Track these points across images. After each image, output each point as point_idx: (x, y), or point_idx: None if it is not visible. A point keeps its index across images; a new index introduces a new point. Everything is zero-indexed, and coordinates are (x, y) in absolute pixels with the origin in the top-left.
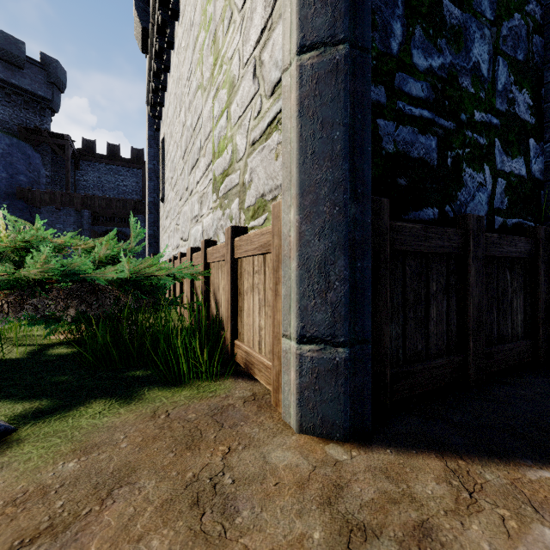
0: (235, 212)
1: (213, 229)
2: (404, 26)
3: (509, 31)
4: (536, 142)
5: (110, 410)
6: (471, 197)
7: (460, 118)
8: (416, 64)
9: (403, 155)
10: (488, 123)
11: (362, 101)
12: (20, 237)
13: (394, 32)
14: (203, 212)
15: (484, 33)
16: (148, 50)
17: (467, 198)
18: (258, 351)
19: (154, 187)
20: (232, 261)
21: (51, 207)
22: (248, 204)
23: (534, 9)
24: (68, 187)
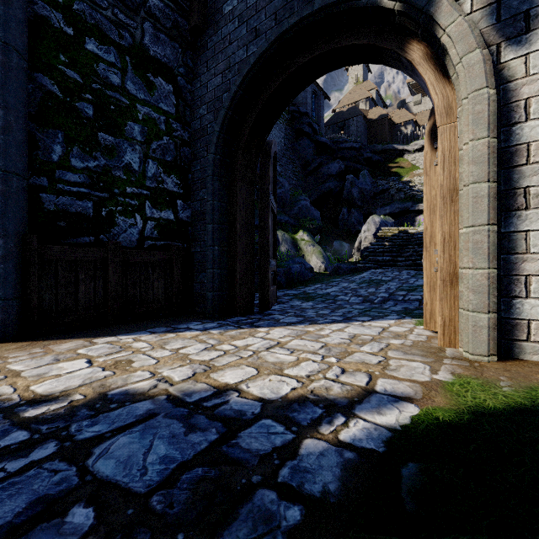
0: None
1: None
2: (64, 147)
3: (158, 146)
4: (184, 202)
5: None
6: (124, 231)
7: (114, 191)
8: (74, 166)
9: (63, 211)
10: (139, 193)
11: (5, 194)
12: None
13: (55, 150)
14: None
15: (135, 148)
16: None
17: (120, 232)
18: None
19: None
20: None
21: None
22: None
23: (182, 134)
24: None
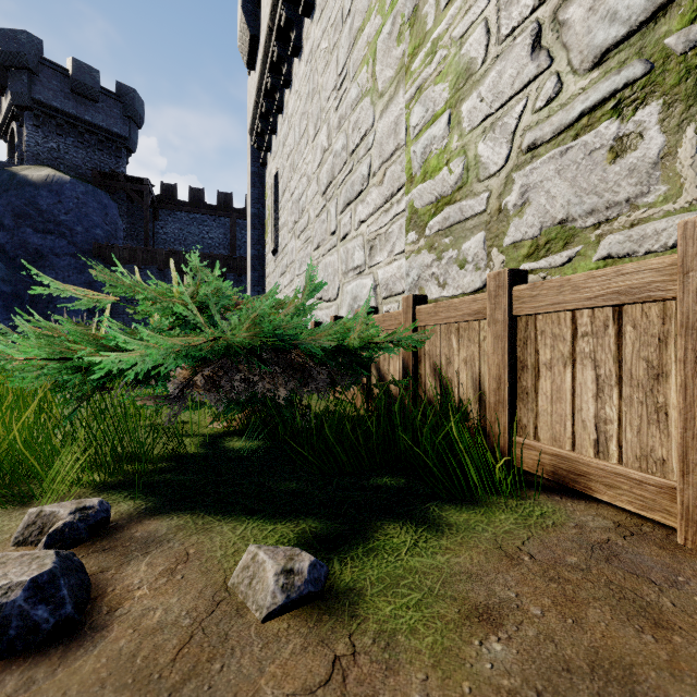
0: (473, 253)
1: (409, 281)
2: None
3: None
4: None
5: (426, 542)
6: None
7: None
8: None
9: None
10: None
11: None
12: (202, 291)
13: None
14: (376, 260)
15: None
16: (254, 64)
17: None
18: (592, 456)
19: (258, 237)
20: (509, 320)
21: (131, 266)
22: (516, 239)
23: None
24: (147, 242)
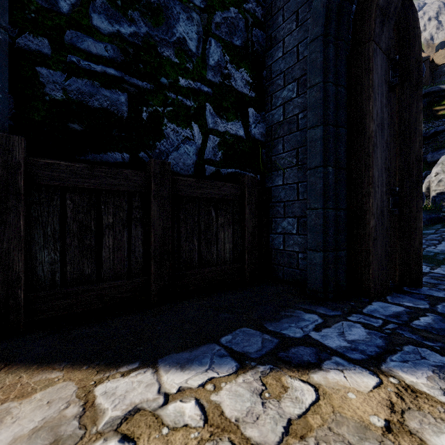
0: None
1: None
2: None
3: (223, 20)
4: (257, 111)
5: None
6: (175, 147)
7: (160, 81)
8: (97, 27)
9: (78, 103)
10: (197, 89)
11: None
12: None
13: None
14: None
15: (192, 16)
16: None
17: (169, 148)
18: None
19: None
20: None
21: None
22: None
23: (255, 9)
24: None
